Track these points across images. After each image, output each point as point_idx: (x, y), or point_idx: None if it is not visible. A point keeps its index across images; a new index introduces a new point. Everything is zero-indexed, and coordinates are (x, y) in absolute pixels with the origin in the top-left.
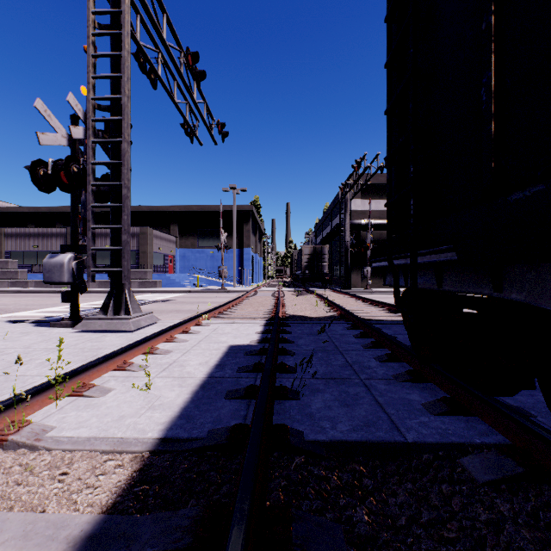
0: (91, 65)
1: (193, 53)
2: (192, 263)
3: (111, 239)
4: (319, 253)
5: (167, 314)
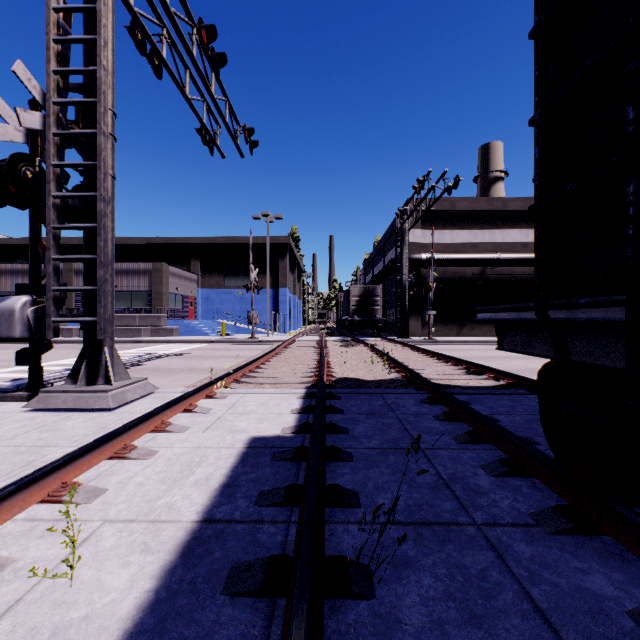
0: (53, 24)
1: (208, 28)
2: (217, 306)
3: (84, 276)
4: (371, 294)
5: (176, 375)
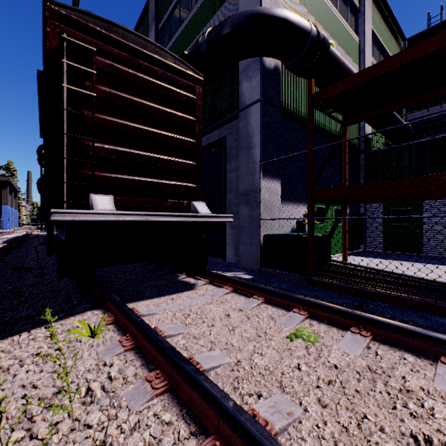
0: None
1: None
2: None
3: None
4: None
5: None
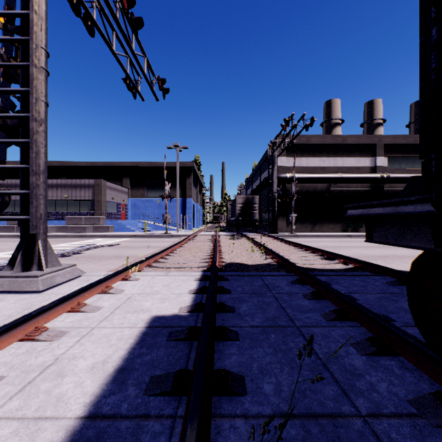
0: None
1: None
2: (142, 210)
3: (21, 182)
4: (251, 202)
5: (105, 261)
